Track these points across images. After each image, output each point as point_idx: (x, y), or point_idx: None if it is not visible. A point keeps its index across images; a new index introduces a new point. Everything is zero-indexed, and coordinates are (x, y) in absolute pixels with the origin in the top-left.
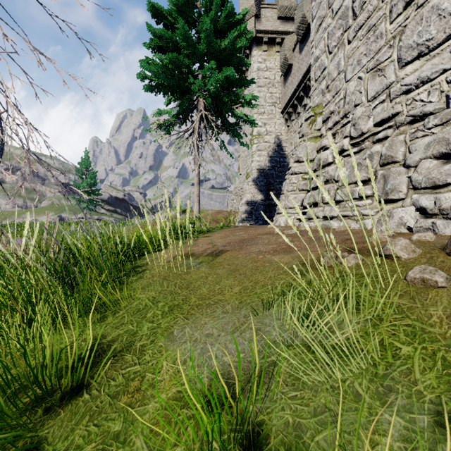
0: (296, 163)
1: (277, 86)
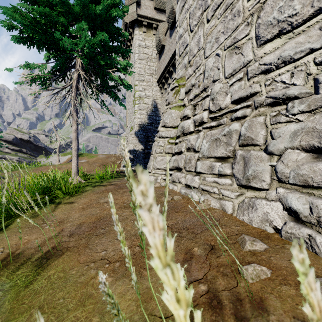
0: (163, 128)
1: (154, 61)
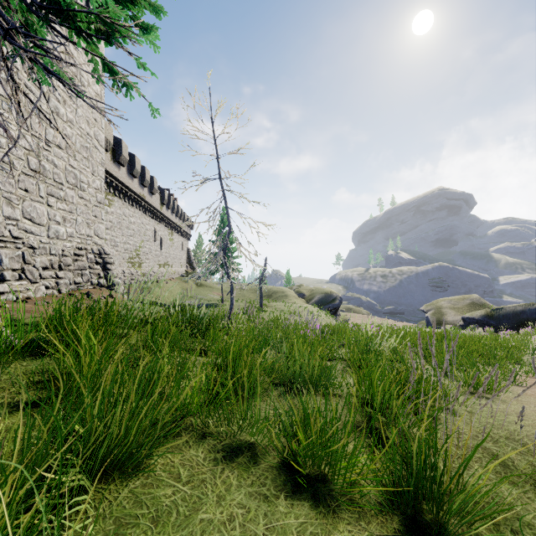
0: None
1: None
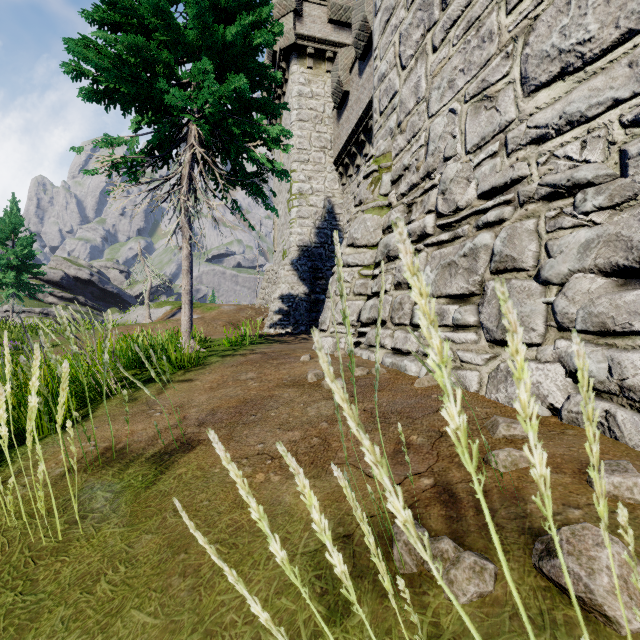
0: (350, 248)
1: (327, 123)
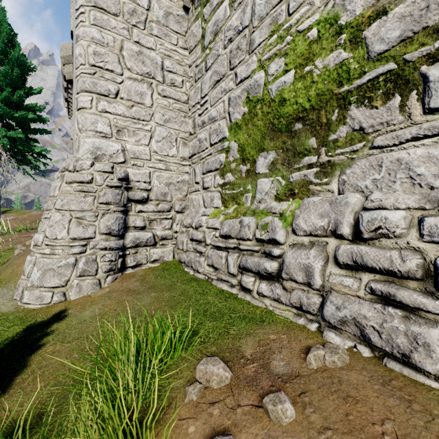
0: None
1: None
